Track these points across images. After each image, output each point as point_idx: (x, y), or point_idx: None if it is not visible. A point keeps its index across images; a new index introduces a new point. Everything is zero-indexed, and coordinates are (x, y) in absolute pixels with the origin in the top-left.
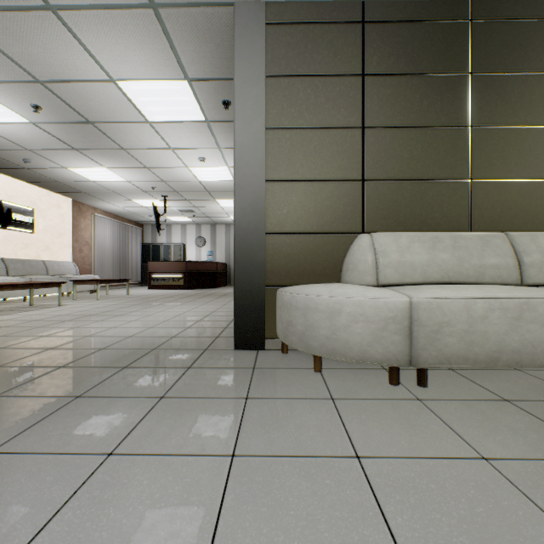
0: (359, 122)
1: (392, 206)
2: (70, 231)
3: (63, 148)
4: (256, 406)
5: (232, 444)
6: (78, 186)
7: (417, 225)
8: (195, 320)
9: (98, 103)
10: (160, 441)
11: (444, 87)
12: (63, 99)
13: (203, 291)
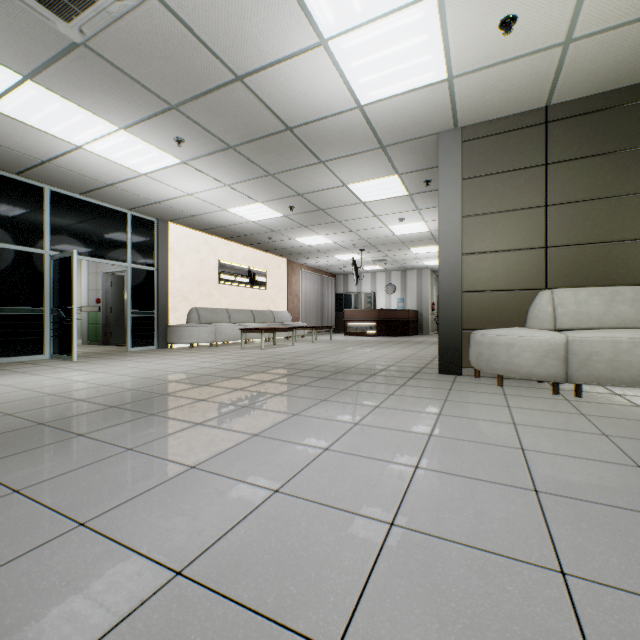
0: (542, 202)
1: (574, 266)
2: (286, 286)
3: (296, 227)
4: (455, 392)
5: (444, 398)
6: (295, 250)
7: (600, 281)
8: (401, 358)
9: (330, 198)
10: (410, 394)
11: (629, 161)
12: (309, 200)
13: (395, 338)
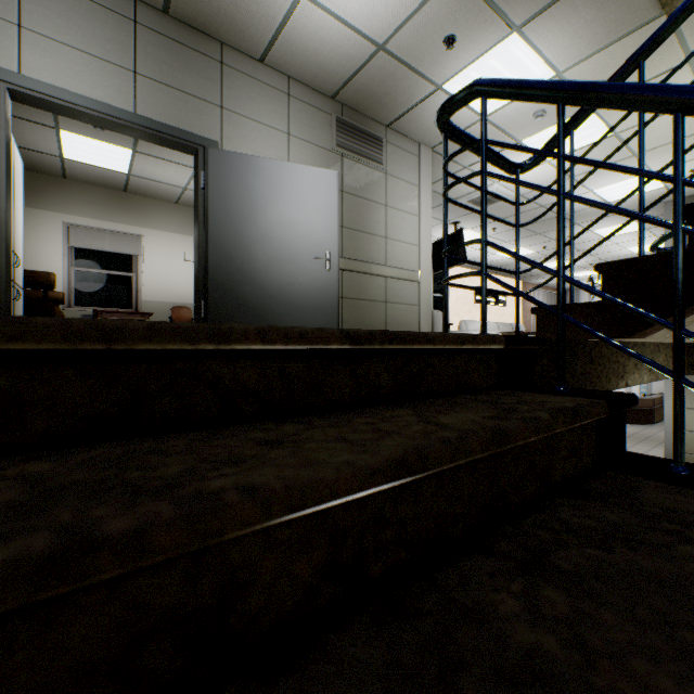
0: None
1: None
2: None
3: None
4: None
5: None
6: None
7: None
8: None
9: None
10: None
11: None
12: None
13: (636, 429)
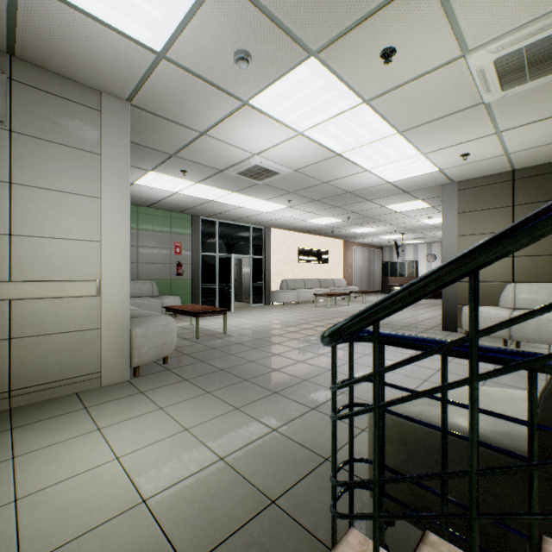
0: None
1: (531, 269)
2: (342, 260)
3: (351, 225)
4: None
5: None
6: (350, 235)
7: (549, 279)
8: (424, 319)
9: (374, 212)
10: None
11: None
12: (360, 214)
13: (432, 301)
